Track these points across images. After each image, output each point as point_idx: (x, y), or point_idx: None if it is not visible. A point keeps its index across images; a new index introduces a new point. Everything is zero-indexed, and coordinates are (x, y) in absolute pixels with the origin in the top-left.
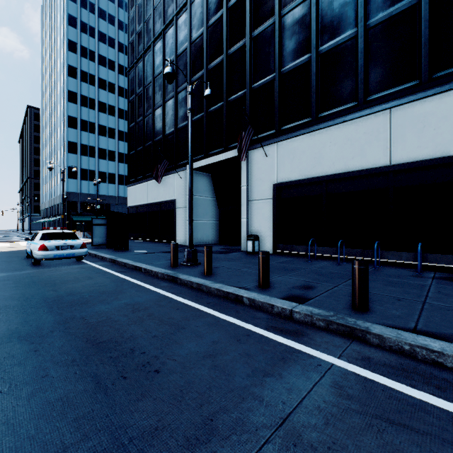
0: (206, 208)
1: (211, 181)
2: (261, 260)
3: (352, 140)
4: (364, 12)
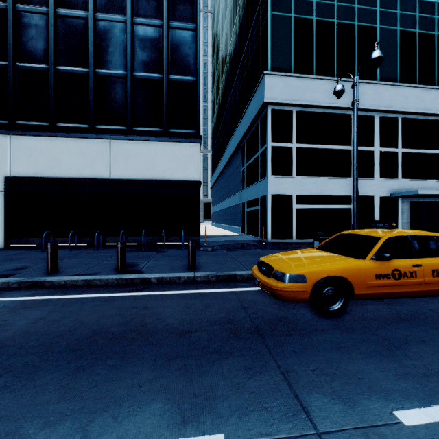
0: None
1: None
2: None
3: (85, 154)
4: (94, 61)
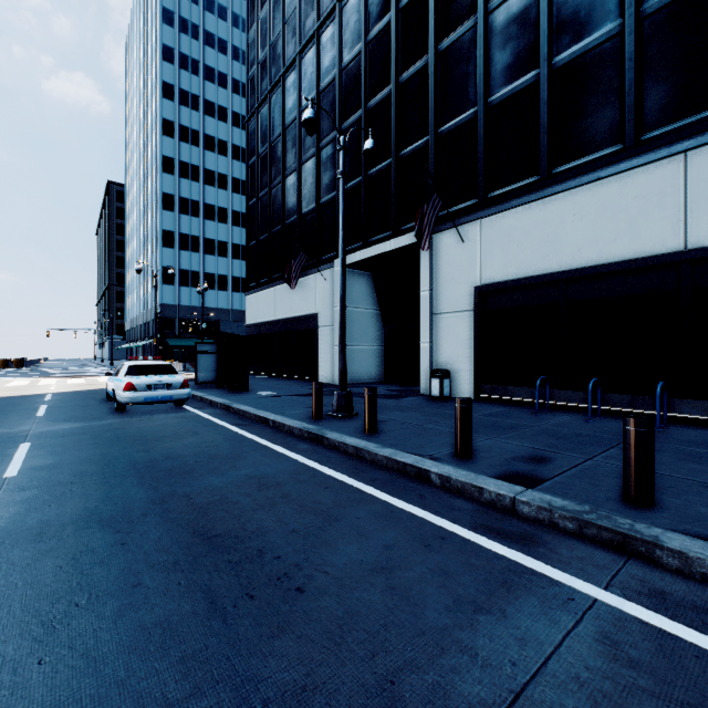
0: (364, 326)
1: (372, 284)
2: (459, 412)
3: (614, 210)
4: None
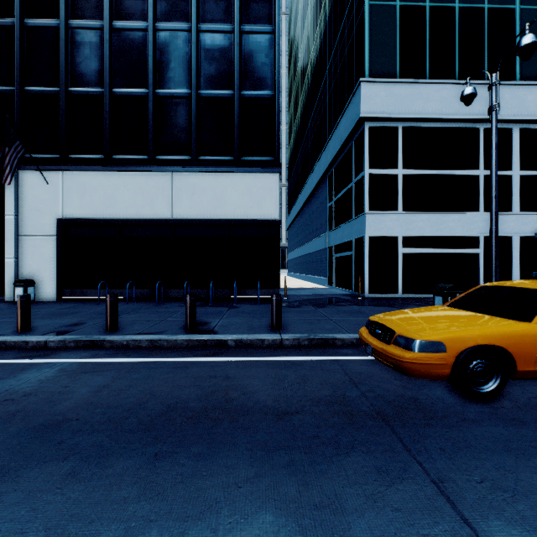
0: None
1: None
2: (20, 303)
3: (144, 190)
4: (154, 80)
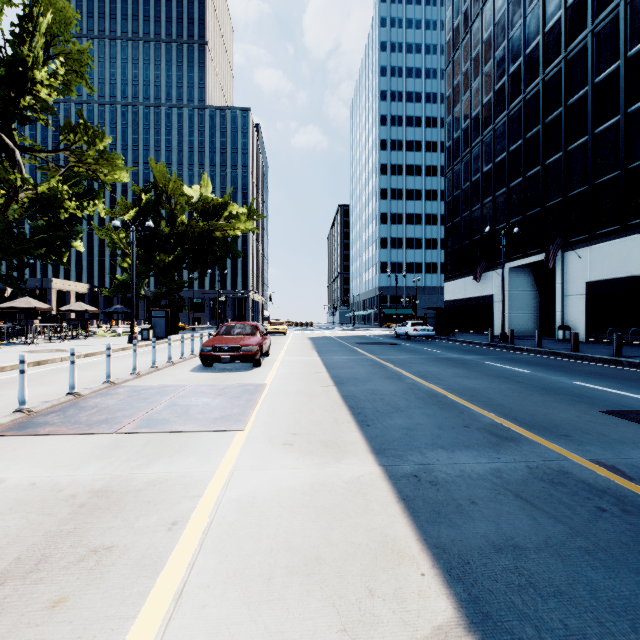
0: (525, 301)
1: (531, 275)
2: (537, 334)
3: None
4: None
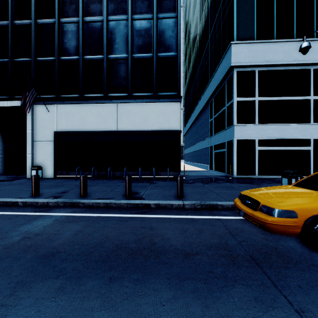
0: None
1: None
2: (34, 180)
3: (101, 114)
4: (107, 50)
